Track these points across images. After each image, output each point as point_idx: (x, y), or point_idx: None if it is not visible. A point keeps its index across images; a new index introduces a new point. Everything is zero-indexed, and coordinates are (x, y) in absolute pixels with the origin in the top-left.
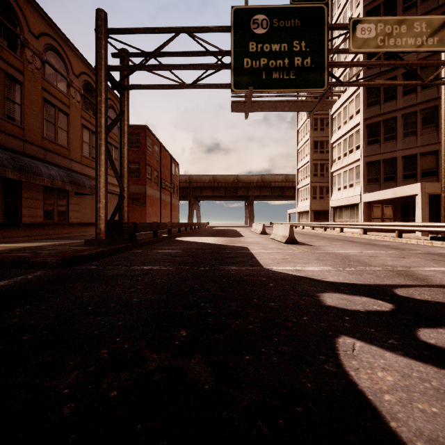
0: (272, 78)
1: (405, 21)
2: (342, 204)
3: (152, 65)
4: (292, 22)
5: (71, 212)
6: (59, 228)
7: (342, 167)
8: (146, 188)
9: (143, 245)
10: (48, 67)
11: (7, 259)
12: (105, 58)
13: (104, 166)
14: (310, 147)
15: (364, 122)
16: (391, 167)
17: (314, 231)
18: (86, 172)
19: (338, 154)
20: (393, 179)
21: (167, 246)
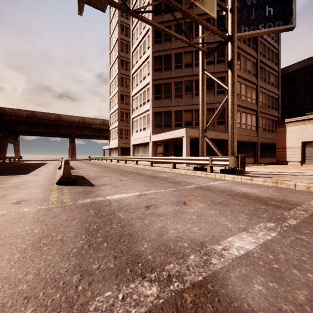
0: None
1: None
2: (139, 143)
3: None
4: None
5: None
6: None
7: (139, 115)
8: None
9: None
10: None
11: None
12: None
13: None
14: (118, 98)
15: (152, 82)
16: (169, 118)
17: (118, 164)
18: None
19: (136, 104)
20: (170, 126)
21: None
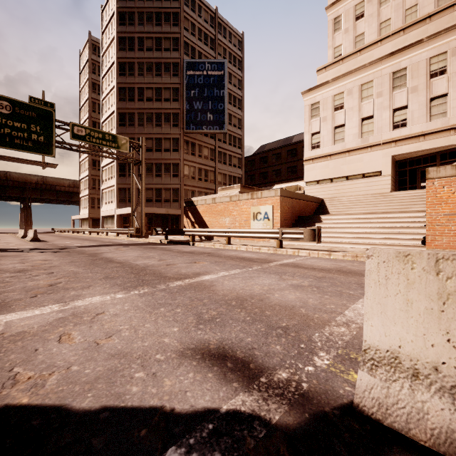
0: (15, 142)
1: (101, 132)
2: (107, 215)
3: None
4: (30, 113)
5: None
6: None
7: (107, 188)
8: None
9: None
10: None
11: None
12: None
13: None
14: (89, 164)
15: (117, 161)
16: None
17: (84, 235)
18: None
19: (105, 176)
20: None
21: None
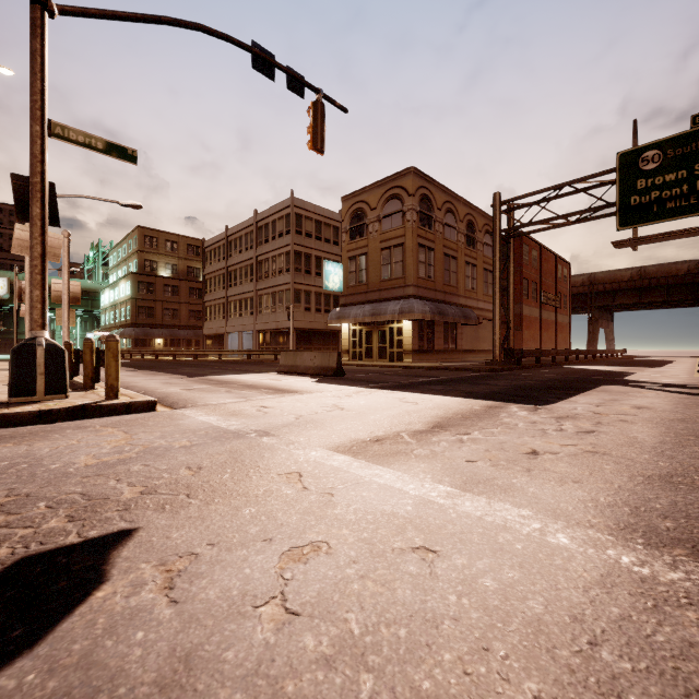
0: (666, 209)
1: None
2: None
3: (537, 222)
4: (692, 146)
5: (458, 340)
6: (451, 354)
7: None
8: (521, 308)
9: (528, 368)
10: (446, 227)
11: (460, 368)
12: (499, 227)
13: (498, 307)
14: None
15: None
16: None
17: None
18: (468, 304)
19: None
20: None
21: (551, 369)
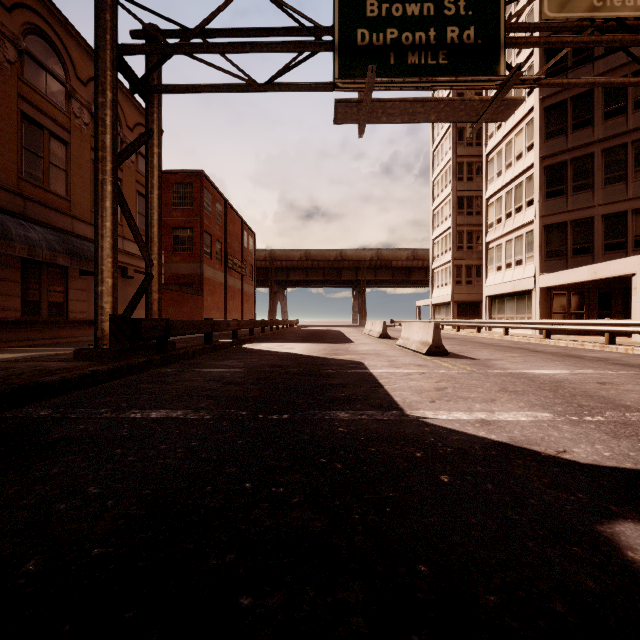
0: (407, 64)
1: None
2: (504, 292)
3: (196, 44)
4: None
5: (73, 302)
6: (51, 328)
7: (504, 235)
8: (202, 268)
9: (184, 357)
10: (30, 61)
11: None
12: (112, 28)
13: (110, 219)
14: (452, 206)
15: (541, 163)
16: (585, 233)
17: (461, 334)
18: None
19: (497, 214)
20: (588, 251)
21: (223, 360)
